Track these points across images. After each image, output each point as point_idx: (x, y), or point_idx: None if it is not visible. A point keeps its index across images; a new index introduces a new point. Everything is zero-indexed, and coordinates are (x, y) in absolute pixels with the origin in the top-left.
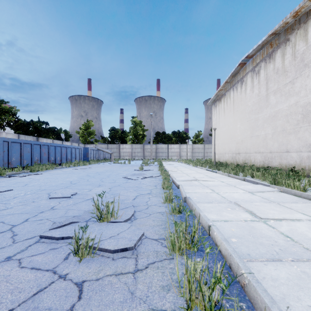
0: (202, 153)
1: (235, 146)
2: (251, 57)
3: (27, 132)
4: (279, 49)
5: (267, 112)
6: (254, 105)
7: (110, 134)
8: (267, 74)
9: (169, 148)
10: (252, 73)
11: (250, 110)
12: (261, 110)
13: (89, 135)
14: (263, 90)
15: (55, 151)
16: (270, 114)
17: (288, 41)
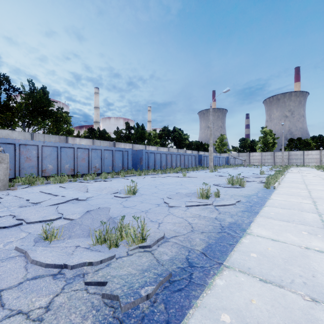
0: None
1: None
2: None
3: (192, 148)
4: None
5: None
6: None
7: (240, 144)
8: None
9: (305, 154)
10: None
11: None
12: None
13: (222, 146)
14: None
15: (215, 159)
16: None
17: None
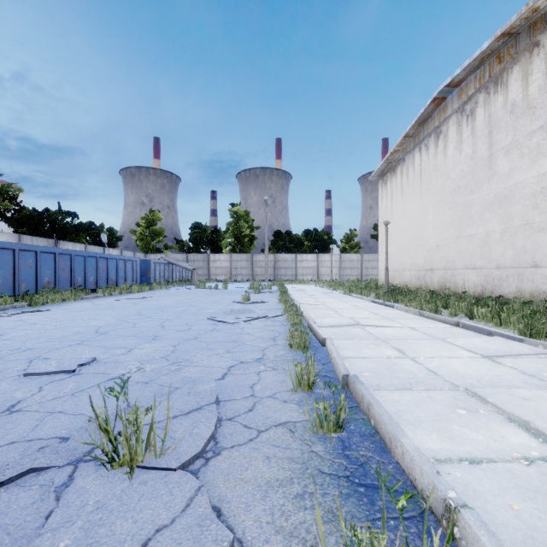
0: (359, 270)
1: (425, 257)
2: (458, 85)
3: (37, 231)
4: (517, 64)
5: (491, 189)
6: (463, 176)
7: (192, 236)
8: (492, 116)
9: (299, 260)
10: (460, 116)
11: (456, 187)
12: (477, 186)
13: (153, 237)
14: (481, 147)
15: (84, 265)
16: (498, 194)
17: (538, 46)
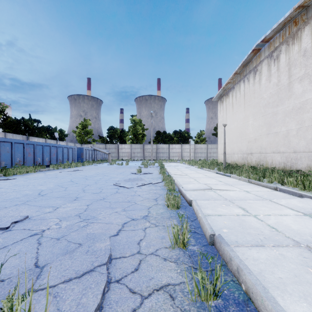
0: (205, 154)
1: (247, 146)
2: (268, 41)
3: (17, 130)
4: (307, 25)
5: (290, 104)
6: (271, 96)
7: (108, 134)
8: (290, 58)
9: (171, 148)
10: (269, 60)
11: (267, 103)
12: (281, 102)
13: (86, 134)
14: (283, 78)
15: (42, 151)
16: (295, 106)
17: None
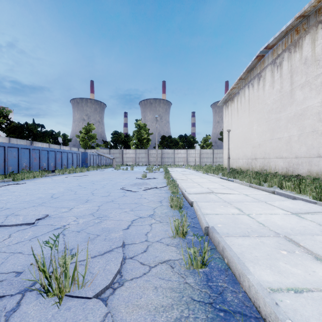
0: (211, 159)
1: (251, 151)
2: (271, 48)
3: (20, 135)
4: (308, 34)
5: (292, 110)
6: (275, 103)
7: (112, 138)
8: (292, 66)
9: (176, 153)
10: (273, 66)
11: (270, 109)
12: (283, 108)
13: (90, 139)
14: (286, 84)
15: (47, 156)
16: (296, 113)
17: (321, 23)
